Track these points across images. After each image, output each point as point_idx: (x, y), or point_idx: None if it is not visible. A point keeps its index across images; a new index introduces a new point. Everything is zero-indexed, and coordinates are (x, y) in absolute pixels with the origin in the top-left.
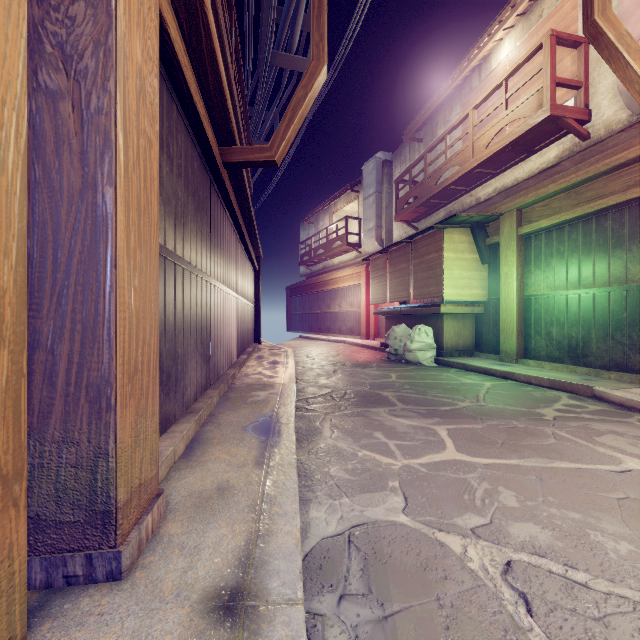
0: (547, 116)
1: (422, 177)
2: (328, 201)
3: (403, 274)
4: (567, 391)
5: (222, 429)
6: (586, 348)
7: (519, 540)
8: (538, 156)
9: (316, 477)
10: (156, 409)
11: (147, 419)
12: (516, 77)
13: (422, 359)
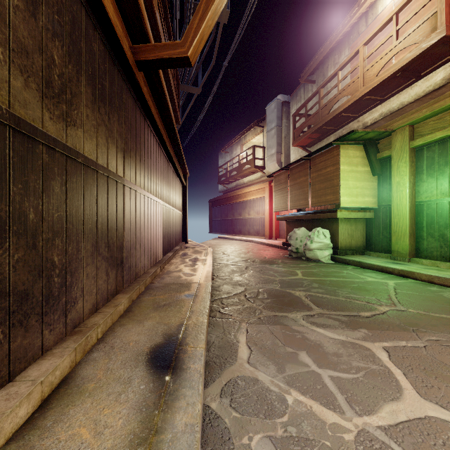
0: (442, 37)
1: (314, 111)
2: (240, 135)
3: (302, 186)
4: None
5: (111, 358)
6: None
7: None
8: (424, 80)
9: None
10: None
11: None
12: (402, 15)
13: (321, 257)
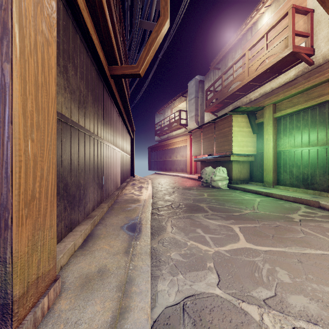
0: (290, 52)
1: (220, 88)
2: (170, 102)
3: (210, 139)
4: (303, 204)
5: (107, 228)
6: (313, 179)
7: (297, 310)
8: (284, 75)
9: (162, 259)
10: (54, 222)
11: (45, 231)
12: (272, 32)
13: (221, 185)
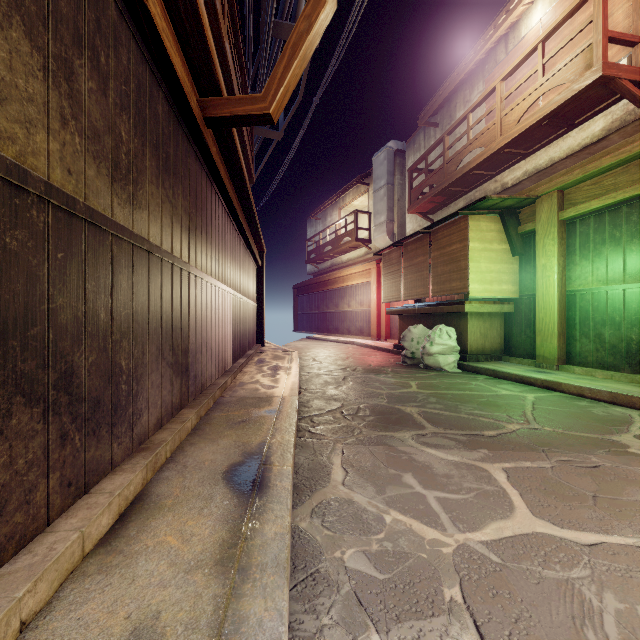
0: (598, 77)
1: (438, 165)
2: (336, 195)
3: (420, 268)
4: (636, 408)
5: (186, 476)
6: None
7: None
8: (579, 130)
9: (322, 573)
10: None
11: None
12: (551, 42)
13: (444, 364)
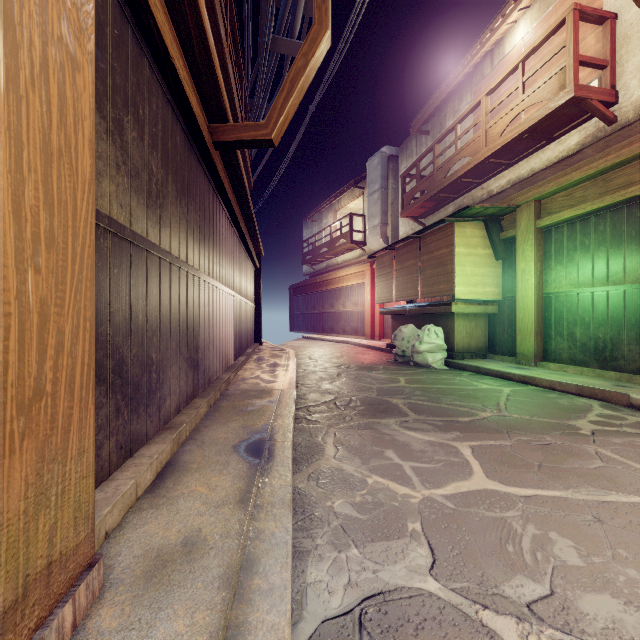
0: (570, 98)
1: (429, 171)
2: (332, 198)
3: (411, 271)
4: (597, 399)
5: (205, 449)
6: (615, 350)
7: (599, 626)
8: (557, 144)
9: (316, 515)
10: (88, 444)
11: (67, 462)
12: (532, 60)
13: (432, 361)
